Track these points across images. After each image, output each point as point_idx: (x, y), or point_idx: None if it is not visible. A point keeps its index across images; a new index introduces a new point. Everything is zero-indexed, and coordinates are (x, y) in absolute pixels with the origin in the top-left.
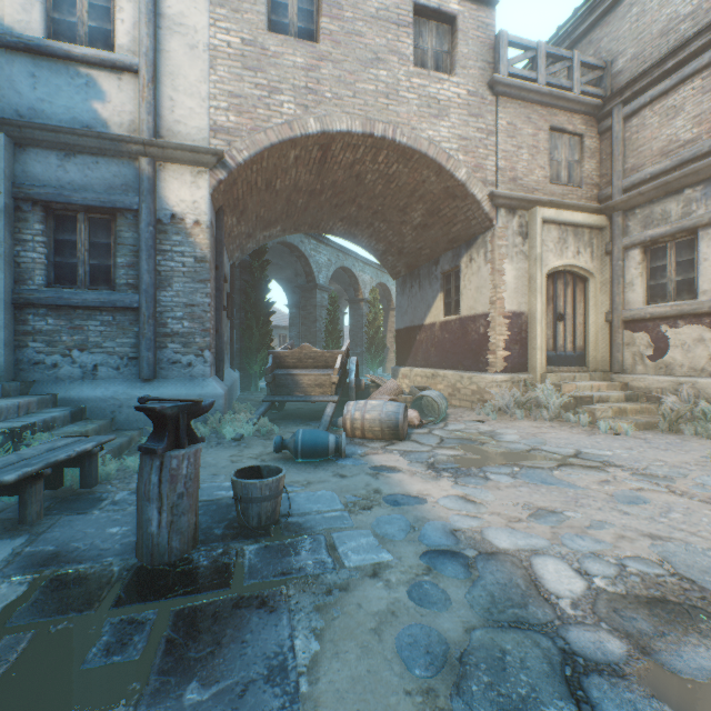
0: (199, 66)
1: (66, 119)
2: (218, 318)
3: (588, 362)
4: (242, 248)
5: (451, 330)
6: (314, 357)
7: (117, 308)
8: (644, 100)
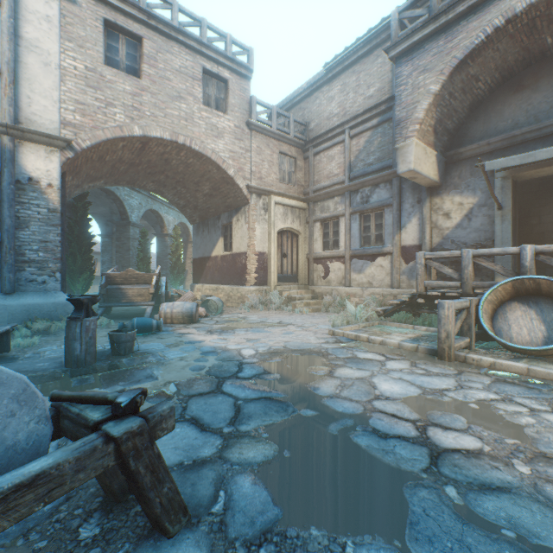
0: (52, 78)
1: None
2: (62, 250)
3: (299, 280)
4: (70, 194)
5: (227, 261)
6: (137, 277)
7: None
8: (321, 149)
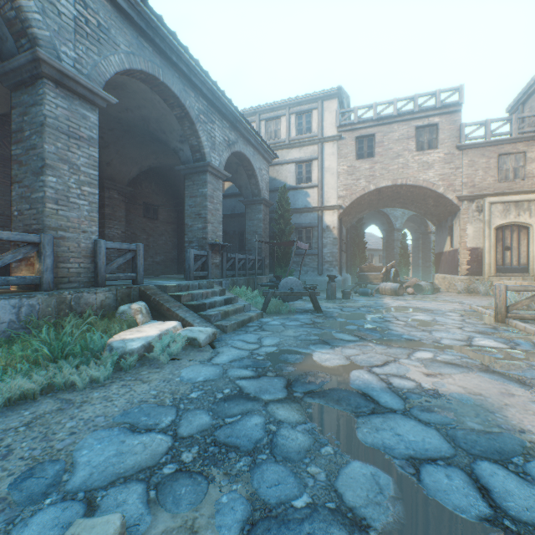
0: (334, 179)
1: (300, 204)
2: (340, 255)
3: (529, 271)
4: (350, 222)
5: (450, 255)
6: (374, 268)
7: (312, 254)
8: None
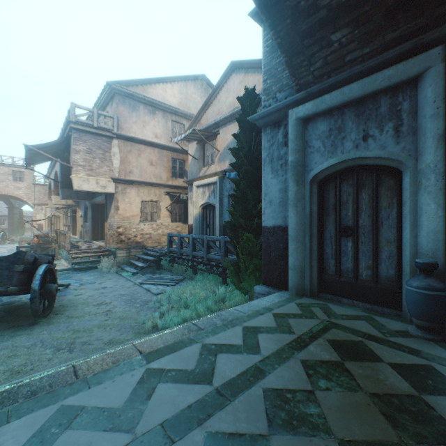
0: None
1: None
2: None
3: None
4: None
5: None
6: None
7: None
8: None
